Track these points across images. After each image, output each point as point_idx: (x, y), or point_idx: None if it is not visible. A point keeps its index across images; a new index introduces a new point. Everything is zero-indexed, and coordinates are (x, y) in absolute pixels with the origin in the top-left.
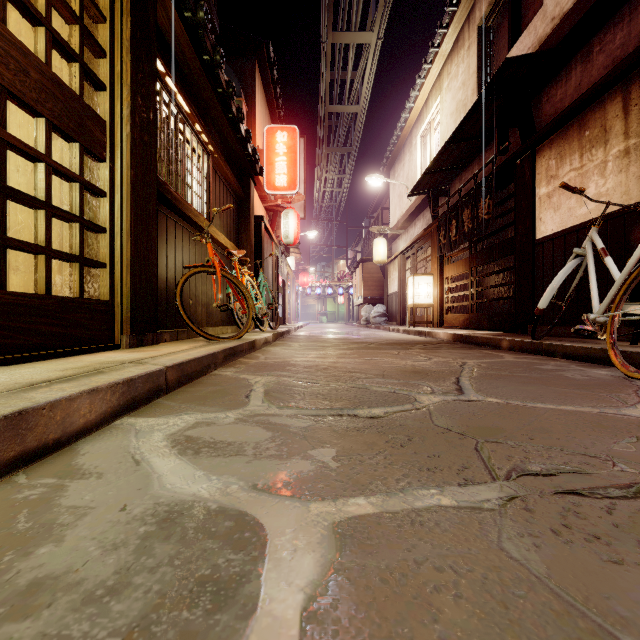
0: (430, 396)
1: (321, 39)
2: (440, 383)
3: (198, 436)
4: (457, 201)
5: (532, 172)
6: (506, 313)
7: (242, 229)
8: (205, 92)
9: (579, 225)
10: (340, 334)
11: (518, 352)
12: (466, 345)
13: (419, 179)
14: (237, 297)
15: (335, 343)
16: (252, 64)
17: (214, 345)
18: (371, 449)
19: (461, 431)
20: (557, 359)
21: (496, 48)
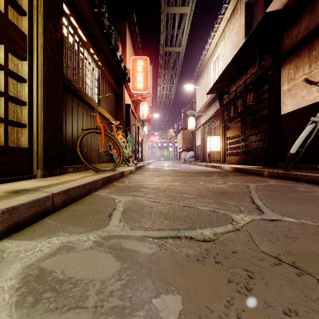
0: (241, 215)
1: (161, 11)
2: (242, 202)
3: (51, 269)
4: (234, 96)
5: (279, 77)
6: (262, 156)
7: (118, 111)
8: (96, 31)
9: (309, 105)
10: (171, 167)
11: (274, 178)
12: (242, 173)
13: (213, 85)
14: (114, 147)
15: (169, 172)
16: (124, 24)
17: (97, 175)
18: (217, 295)
19: (290, 261)
20: (302, 183)
21: (256, 12)
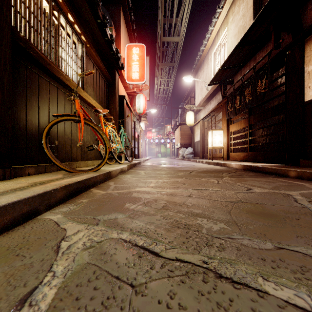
0: None
1: None
2: None
3: None
4: (240, 85)
5: (302, 56)
6: (278, 152)
7: (110, 101)
8: None
9: None
10: (169, 164)
11: (308, 180)
12: (257, 173)
13: (216, 74)
14: (100, 140)
15: (168, 171)
16: (118, 8)
17: (62, 179)
18: None
19: None
20: None
21: None
